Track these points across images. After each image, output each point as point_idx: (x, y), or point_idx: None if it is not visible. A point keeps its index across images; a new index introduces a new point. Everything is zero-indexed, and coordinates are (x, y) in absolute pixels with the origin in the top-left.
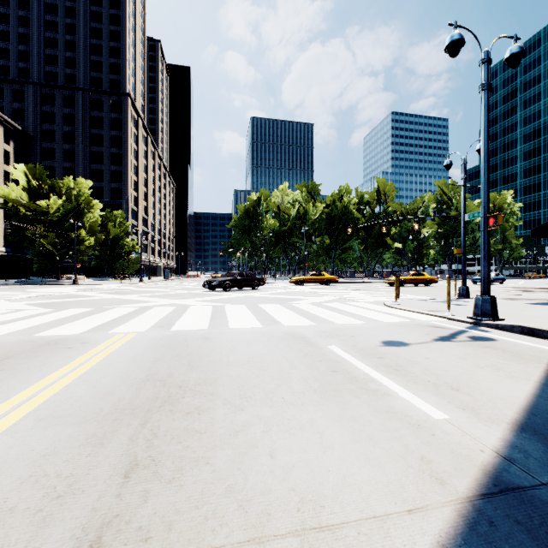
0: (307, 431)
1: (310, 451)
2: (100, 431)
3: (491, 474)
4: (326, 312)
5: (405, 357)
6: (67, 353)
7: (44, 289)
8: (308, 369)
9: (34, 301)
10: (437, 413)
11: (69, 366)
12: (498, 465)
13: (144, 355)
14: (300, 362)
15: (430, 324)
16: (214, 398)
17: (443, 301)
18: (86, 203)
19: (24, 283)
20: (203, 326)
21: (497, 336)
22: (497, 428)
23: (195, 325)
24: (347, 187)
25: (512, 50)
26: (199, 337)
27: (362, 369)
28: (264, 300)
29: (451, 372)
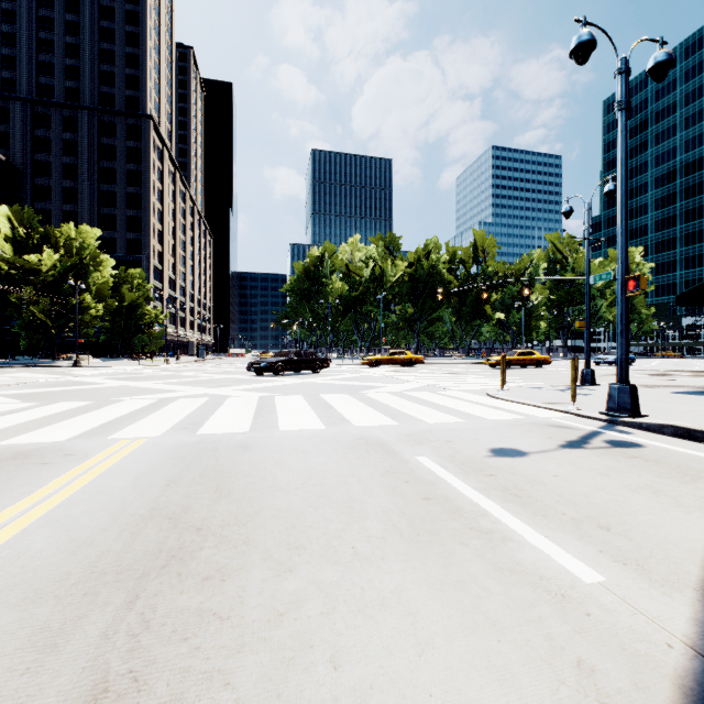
0: (392, 612)
1: (398, 653)
2: (57, 618)
3: (695, 696)
4: (411, 405)
5: (525, 474)
6: (39, 472)
7: (33, 374)
8: (390, 496)
9: (13, 391)
10: (588, 573)
11: (37, 494)
12: (702, 675)
13: (152, 475)
14: (377, 484)
15: (551, 422)
16: (249, 550)
17: (563, 390)
18: (93, 258)
19: (6, 365)
20: (243, 428)
21: (643, 441)
22: (682, 599)
23: (232, 426)
24: (435, 240)
25: (657, 58)
26: (236, 445)
27: (467, 495)
28: (328, 389)
29: (594, 499)
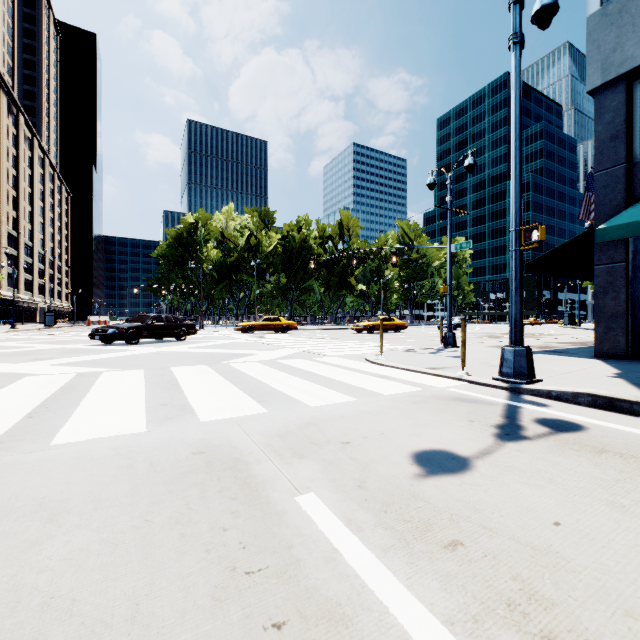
0: None
1: None
2: None
3: None
4: (286, 377)
5: (508, 528)
6: None
7: None
8: None
9: None
10: None
11: None
12: None
13: None
14: None
15: (453, 394)
16: None
17: (434, 352)
18: None
19: None
20: None
21: (573, 417)
22: None
23: None
24: (307, 216)
25: (544, 0)
26: None
27: None
28: (186, 359)
29: None
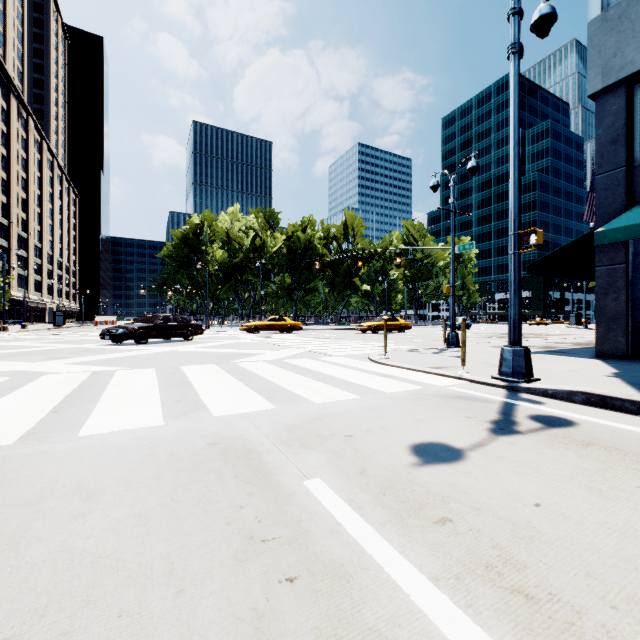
0: None
1: None
2: None
3: None
4: (292, 376)
5: (493, 508)
6: None
7: None
8: None
9: None
10: None
11: None
12: None
13: None
14: (220, 609)
15: (452, 392)
16: None
17: (437, 352)
18: None
19: None
20: (7, 436)
21: (566, 414)
22: None
23: None
24: (311, 217)
25: (543, 10)
26: None
27: (434, 620)
28: (194, 358)
29: None
